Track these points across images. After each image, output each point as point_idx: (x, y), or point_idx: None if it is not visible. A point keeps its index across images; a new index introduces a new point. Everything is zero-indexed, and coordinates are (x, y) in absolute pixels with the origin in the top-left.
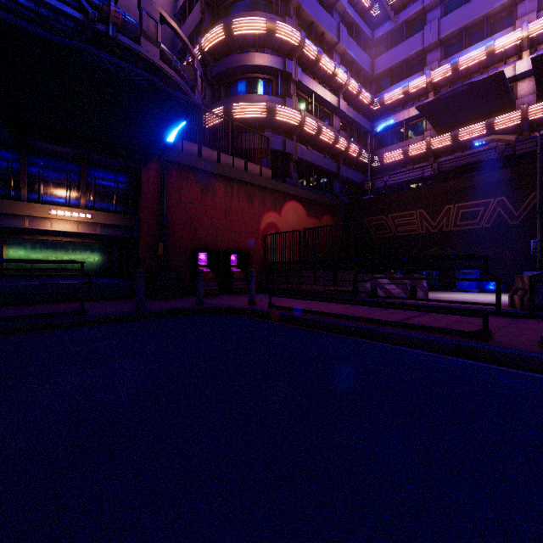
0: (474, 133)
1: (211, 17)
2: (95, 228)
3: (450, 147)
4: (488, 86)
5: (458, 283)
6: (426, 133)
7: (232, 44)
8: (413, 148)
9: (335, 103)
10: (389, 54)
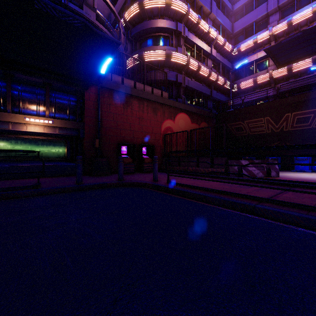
0: (303, 66)
1: None
2: (55, 130)
3: (286, 76)
4: (315, 32)
5: (296, 166)
6: (269, 68)
7: (143, 15)
8: (260, 78)
9: (209, 51)
10: (244, 19)
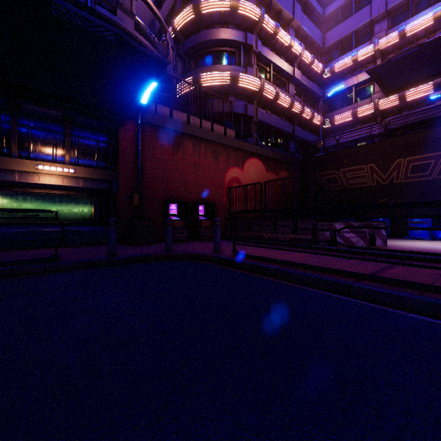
0: (421, 93)
1: (183, 1)
2: (78, 182)
3: (397, 107)
4: (438, 46)
5: (410, 231)
6: (374, 96)
7: (200, 22)
8: (362, 110)
9: (291, 72)
10: (339, 28)
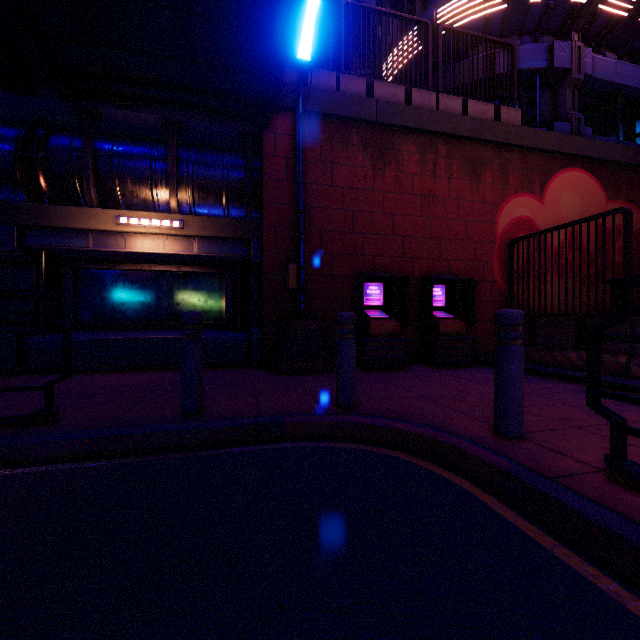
0: None
1: None
2: (190, 246)
3: None
4: None
5: None
6: None
7: None
8: None
9: None
10: None
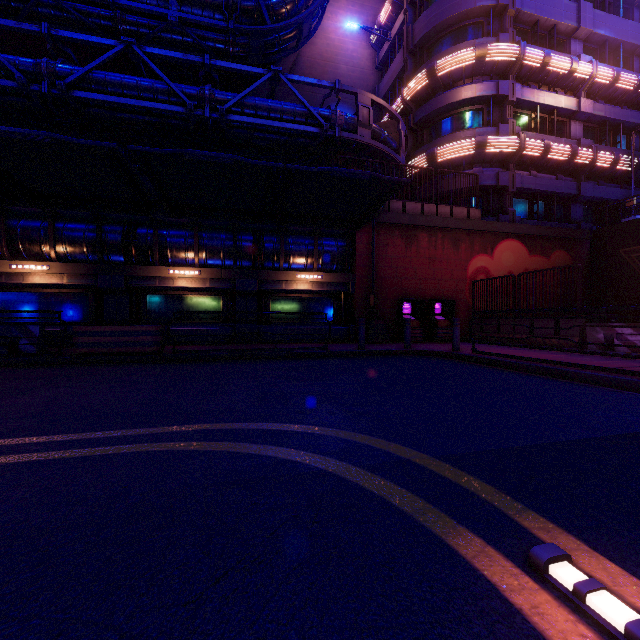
0: None
1: (413, 62)
2: (323, 286)
3: None
4: None
5: None
6: None
7: (435, 85)
8: None
9: (573, 107)
10: None
